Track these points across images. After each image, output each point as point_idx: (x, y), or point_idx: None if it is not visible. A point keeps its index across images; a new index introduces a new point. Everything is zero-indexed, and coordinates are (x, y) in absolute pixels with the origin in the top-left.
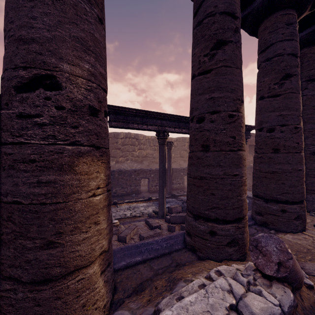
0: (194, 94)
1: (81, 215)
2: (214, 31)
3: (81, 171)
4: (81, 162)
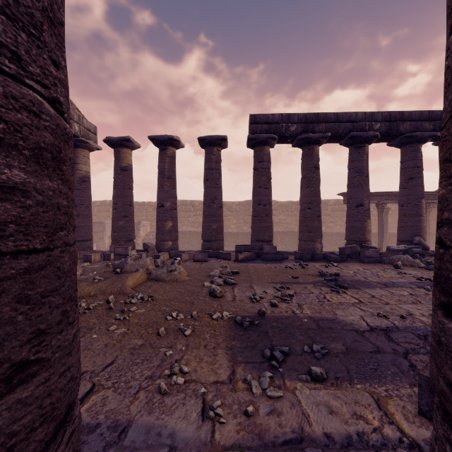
0: (400, 196)
1: (368, 231)
2: (408, 174)
3: (368, 222)
4: (368, 220)
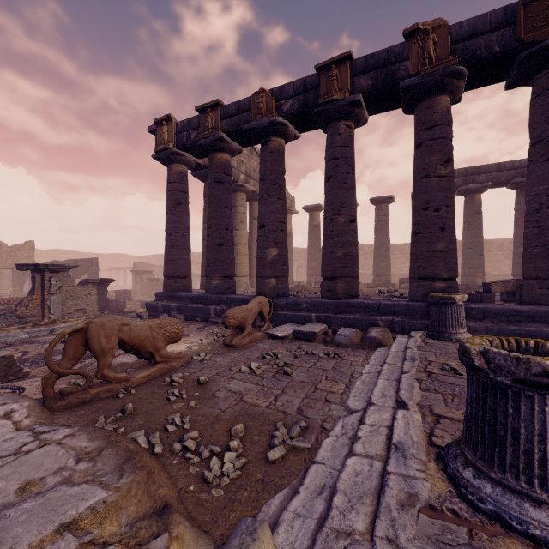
0: None
1: None
2: None
3: None
4: None
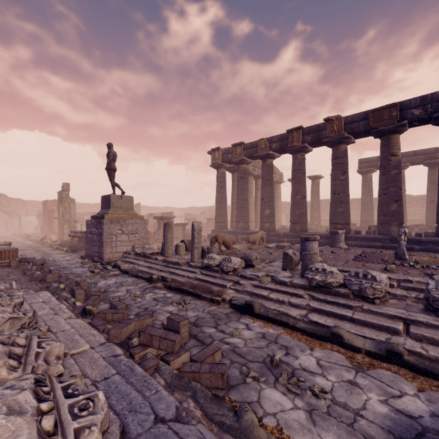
0: None
1: None
2: None
3: None
4: None
